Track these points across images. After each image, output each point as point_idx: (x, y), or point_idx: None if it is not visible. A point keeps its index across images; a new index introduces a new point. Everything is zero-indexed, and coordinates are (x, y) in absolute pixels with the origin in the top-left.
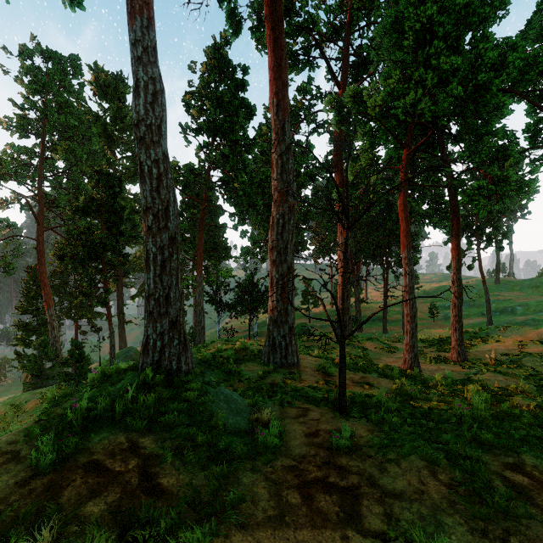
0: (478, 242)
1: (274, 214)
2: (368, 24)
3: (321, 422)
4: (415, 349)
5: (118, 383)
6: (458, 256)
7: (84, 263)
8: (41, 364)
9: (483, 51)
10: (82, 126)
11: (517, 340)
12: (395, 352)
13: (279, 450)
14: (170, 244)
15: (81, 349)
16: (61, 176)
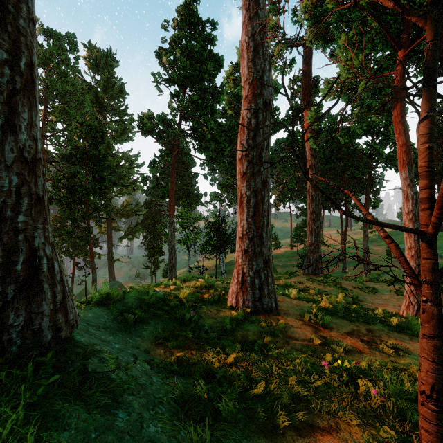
0: (438, 186)
1: (244, 113)
2: None
3: None
4: None
5: None
6: None
7: (70, 205)
8: None
9: None
10: (76, 92)
11: None
12: (377, 293)
13: None
14: None
15: None
16: (59, 135)
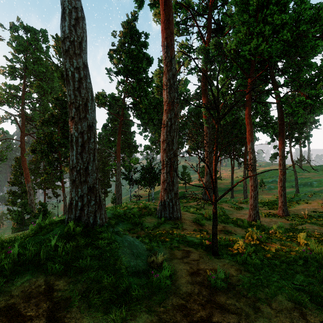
0: (290, 142)
1: (164, 118)
2: (224, 3)
3: (200, 263)
4: (257, 208)
5: (48, 233)
6: (283, 148)
7: (47, 154)
8: (22, 216)
9: (303, 10)
10: (48, 72)
11: (319, 202)
12: (242, 210)
13: (169, 288)
14: (89, 130)
15: (45, 207)
16: (35, 103)
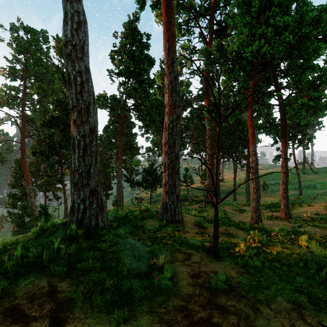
0: (293, 144)
1: (166, 120)
2: (226, 4)
3: (202, 265)
4: (259, 210)
5: (51, 235)
6: (286, 150)
7: (48, 156)
8: (23, 219)
9: (305, 12)
10: (48, 73)
11: (322, 205)
12: (244, 212)
13: (171, 290)
14: (91, 134)
15: (46, 210)
16: (35, 104)
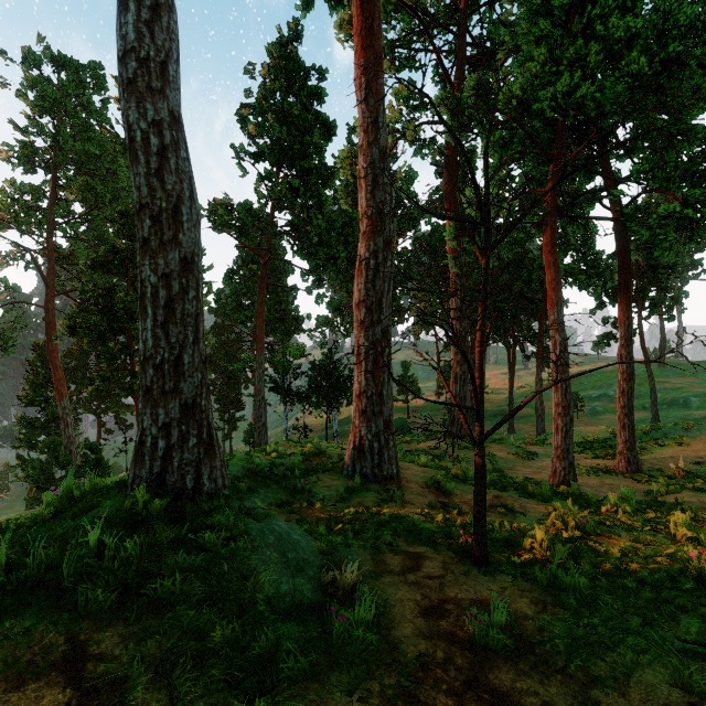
0: (639, 309)
1: (362, 252)
2: None
3: (447, 584)
4: (570, 454)
5: (87, 513)
6: (628, 320)
7: (104, 337)
8: (49, 473)
9: (676, 6)
10: (106, 157)
11: None
12: (534, 459)
13: (375, 650)
14: (184, 271)
15: (98, 453)
16: (77, 223)
